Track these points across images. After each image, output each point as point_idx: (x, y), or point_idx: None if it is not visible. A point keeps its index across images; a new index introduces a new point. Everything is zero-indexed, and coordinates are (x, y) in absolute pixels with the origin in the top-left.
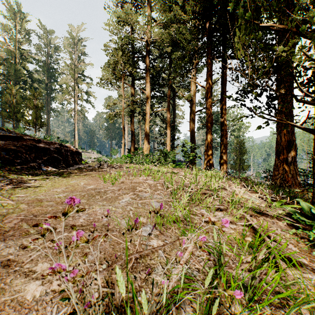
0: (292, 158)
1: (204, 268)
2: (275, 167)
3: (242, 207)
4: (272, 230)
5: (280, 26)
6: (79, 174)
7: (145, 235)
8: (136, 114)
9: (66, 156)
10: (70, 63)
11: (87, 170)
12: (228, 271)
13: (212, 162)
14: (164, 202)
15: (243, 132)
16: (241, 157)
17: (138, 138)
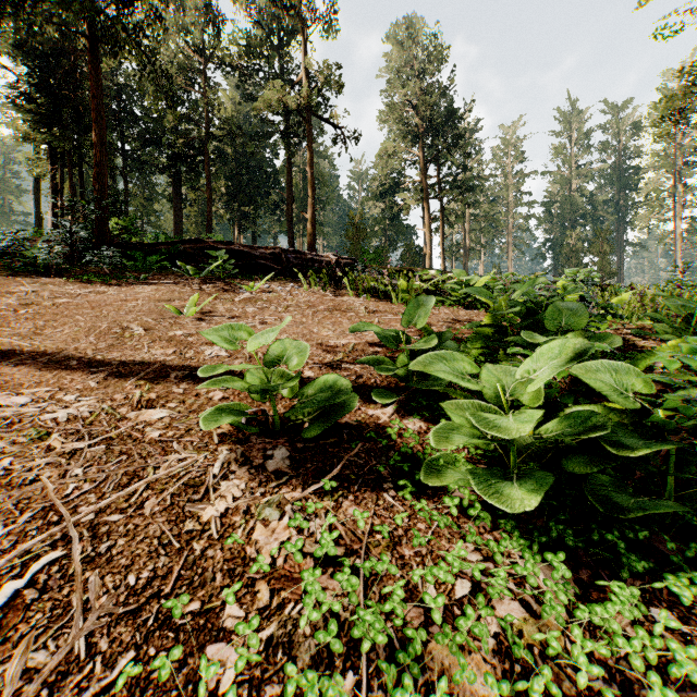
0: None
1: None
2: None
3: None
4: None
5: None
6: None
7: None
8: None
9: None
10: (663, 148)
11: None
12: None
13: None
14: None
15: None
16: None
17: None
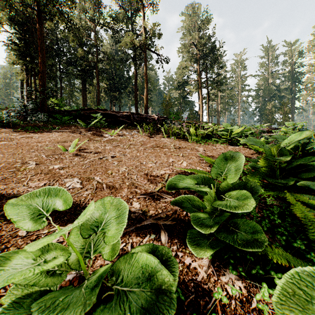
0: None
1: None
2: None
3: None
4: None
5: None
6: None
7: None
8: None
9: None
10: (314, 62)
11: None
12: None
13: None
14: None
15: None
16: None
17: None
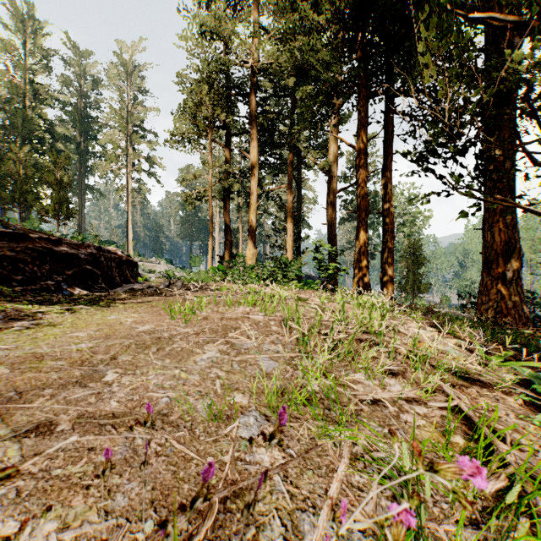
0: (514, 272)
1: (375, 524)
2: (482, 288)
3: (434, 368)
4: (501, 417)
5: (507, 20)
6: (129, 302)
7: (246, 437)
8: (233, 196)
9: (108, 268)
10: (120, 108)
11: (145, 294)
12: (428, 527)
13: (368, 280)
14: (284, 359)
15: (419, 226)
16: (417, 271)
17: (237, 237)
